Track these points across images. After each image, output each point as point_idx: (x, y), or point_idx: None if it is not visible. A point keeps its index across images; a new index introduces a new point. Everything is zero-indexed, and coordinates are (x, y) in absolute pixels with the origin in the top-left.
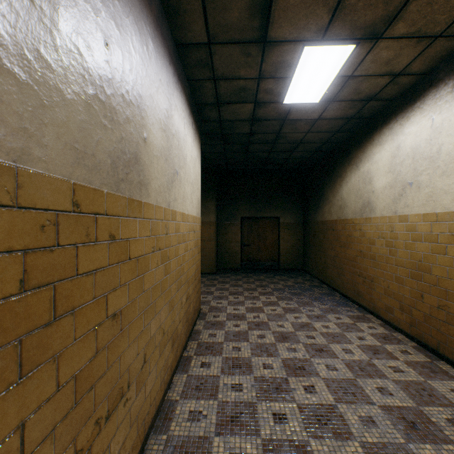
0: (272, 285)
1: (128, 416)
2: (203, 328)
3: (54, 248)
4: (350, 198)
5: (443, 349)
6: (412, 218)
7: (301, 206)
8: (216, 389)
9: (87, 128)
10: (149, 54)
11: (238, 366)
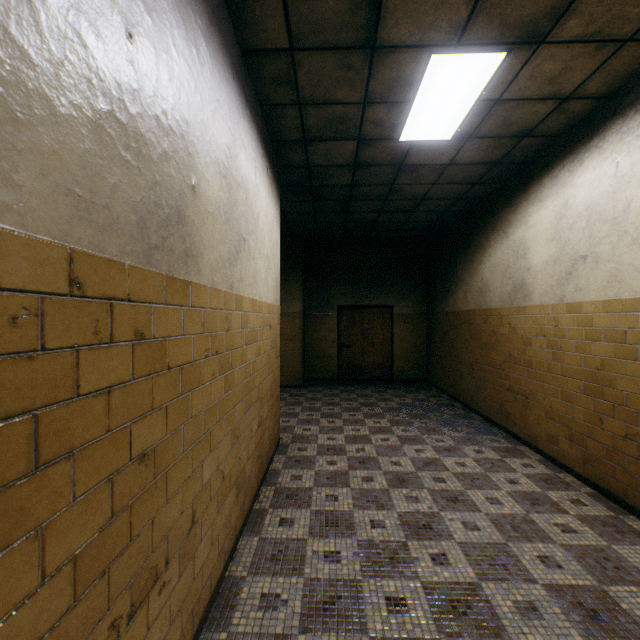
0: (382, 403)
1: (165, 609)
2: (284, 466)
3: (36, 354)
4: (495, 278)
5: (633, 498)
6: (586, 307)
7: (424, 291)
8: (302, 559)
9: (96, 162)
10: (200, 59)
11: (334, 524)
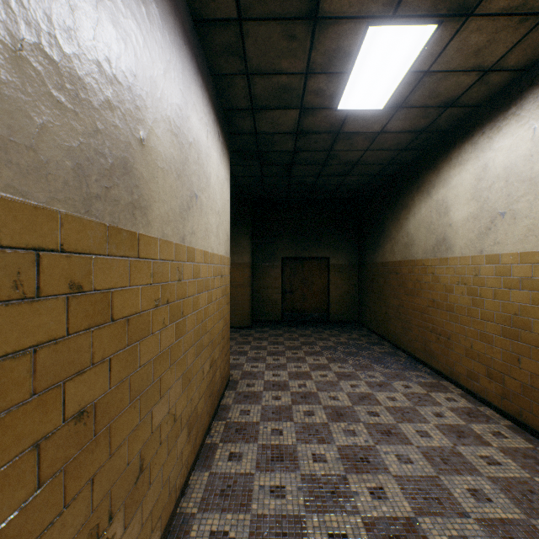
0: (320, 342)
1: None
2: (234, 401)
3: None
4: (420, 233)
5: None
6: (505, 259)
7: (356, 244)
8: (249, 494)
9: (16, 97)
10: (149, 17)
11: (279, 458)
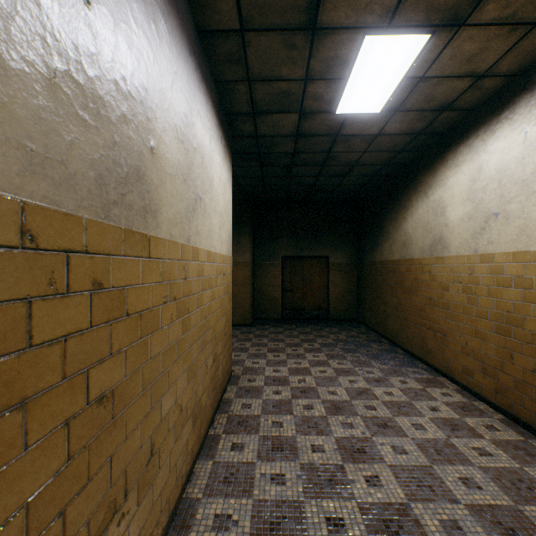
0: (320, 339)
1: None
2: (235, 396)
3: None
4: (417, 233)
5: None
6: (498, 258)
7: (355, 243)
8: (251, 481)
9: (51, 119)
10: (159, 34)
11: (280, 448)
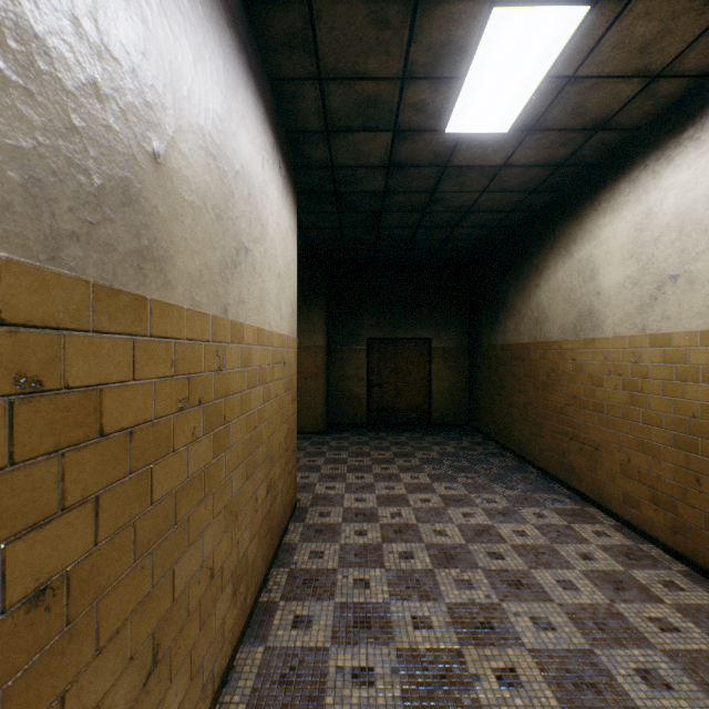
0: (420, 453)
1: None
2: (301, 538)
3: None
4: (555, 305)
5: None
6: (678, 340)
7: (467, 321)
8: (322, 681)
9: None
10: None
11: (365, 623)
